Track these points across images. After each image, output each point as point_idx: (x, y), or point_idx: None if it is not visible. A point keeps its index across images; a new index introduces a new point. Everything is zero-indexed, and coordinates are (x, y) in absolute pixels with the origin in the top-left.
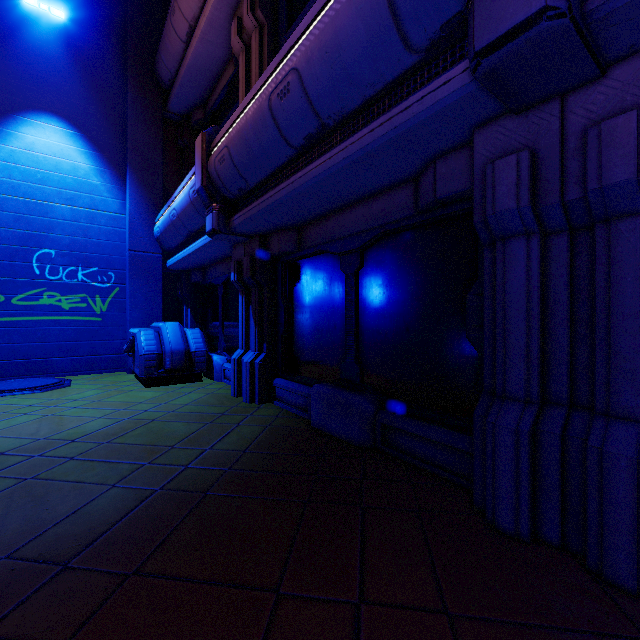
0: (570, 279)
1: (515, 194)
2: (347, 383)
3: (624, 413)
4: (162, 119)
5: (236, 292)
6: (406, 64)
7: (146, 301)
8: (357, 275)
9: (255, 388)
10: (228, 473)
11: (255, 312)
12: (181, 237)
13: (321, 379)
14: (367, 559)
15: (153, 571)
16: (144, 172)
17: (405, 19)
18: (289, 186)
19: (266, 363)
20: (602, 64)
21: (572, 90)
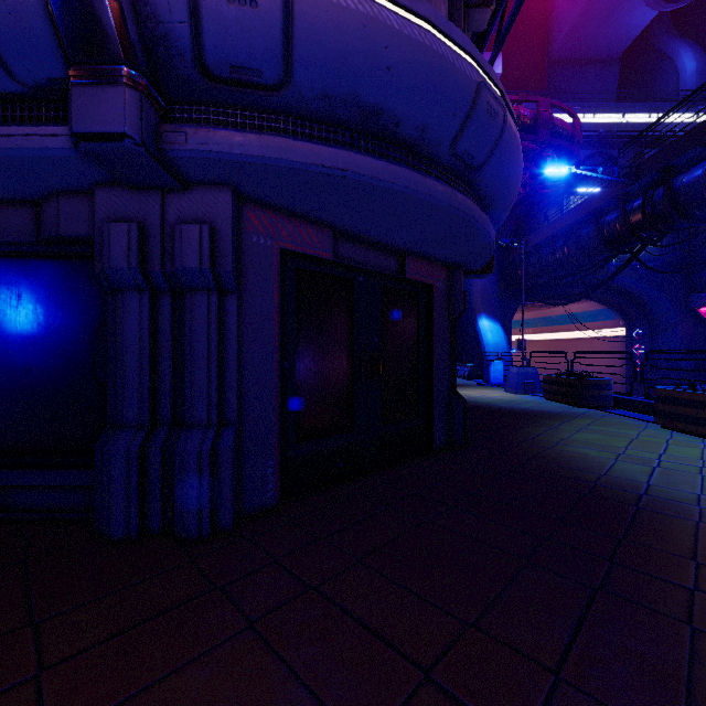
0: (173, 329)
1: (127, 256)
2: None
3: (199, 423)
4: None
5: None
6: (9, 87)
7: None
8: None
9: None
10: None
11: None
12: None
13: None
14: None
15: None
16: None
17: (2, 45)
18: None
19: None
20: (183, 183)
21: (169, 190)
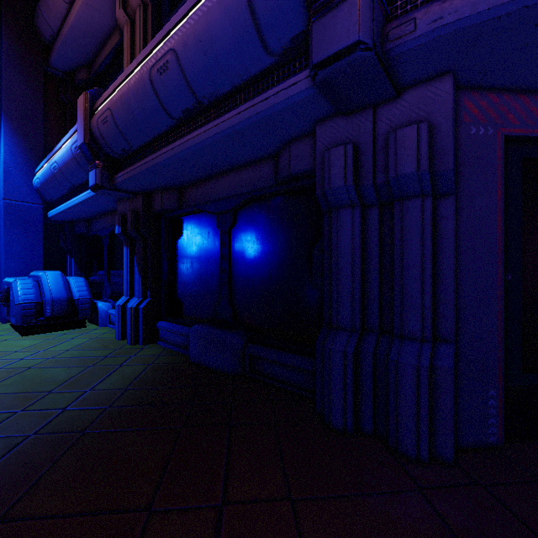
0: (380, 240)
1: (344, 175)
2: (222, 323)
3: (411, 335)
4: (43, 73)
5: (121, 243)
6: (265, 63)
7: (24, 250)
8: (230, 232)
9: (139, 331)
10: (108, 411)
11: (139, 262)
12: (63, 189)
13: (200, 320)
14: (231, 468)
15: (20, 515)
16: (22, 122)
17: (264, 27)
18: (169, 152)
19: (150, 308)
20: (397, 89)
21: (380, 104)
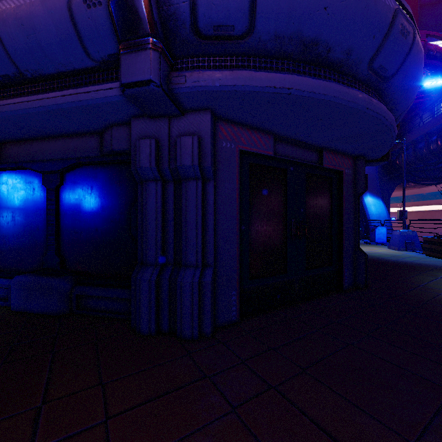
0: (174, 204)
1: (149, 160)
2: (49, 271)
3: (190, 264)
4: None
5: None
6: (88, 64)
7: None
8: (58, 190)
9: None
10: None
11: None
12: None
13: (24, 271)
14: (52, 380)
15: None
16: None
17: (85, 39)
18: None
19: None
20: (182, 111)
21: (173, 116)
